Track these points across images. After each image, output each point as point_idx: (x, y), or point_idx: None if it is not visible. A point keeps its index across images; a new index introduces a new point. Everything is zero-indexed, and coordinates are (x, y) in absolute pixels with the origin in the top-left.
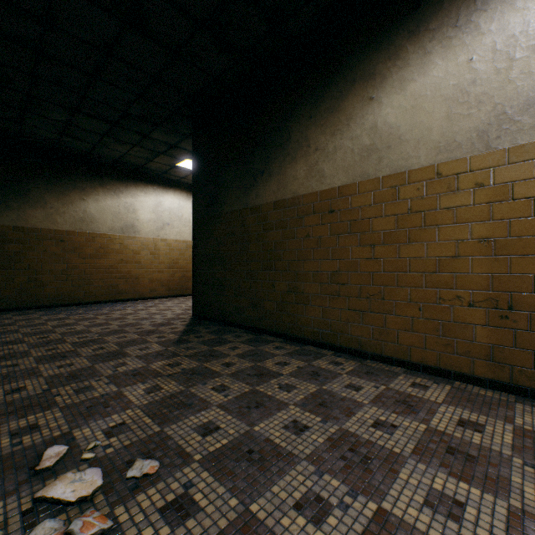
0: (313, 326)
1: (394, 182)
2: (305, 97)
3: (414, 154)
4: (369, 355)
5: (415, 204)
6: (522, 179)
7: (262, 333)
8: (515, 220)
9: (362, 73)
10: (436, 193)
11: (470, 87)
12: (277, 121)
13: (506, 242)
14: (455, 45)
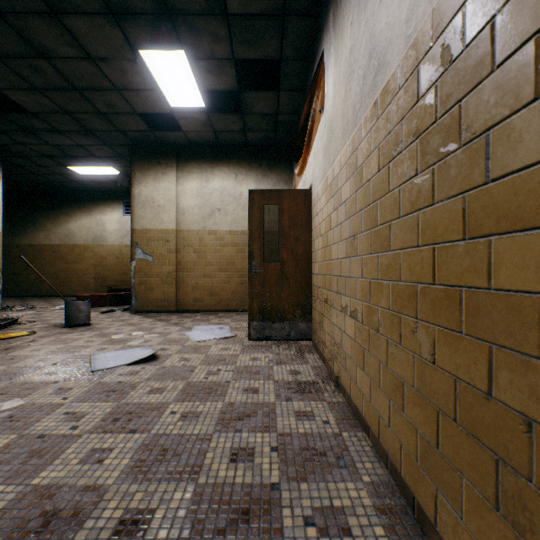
0: (48, 290)
1: (75, 247)
2: (44, 210)
3: (80, 240)
4: (67, 296)
5: (80, 253)
6: (100, 251)
7: (23, 297)
8: (99, 260)
9: (65, 212)
10: (85, 251)
11: (91, 228)
12: (31, 213)
13: (98, 265)
14: (89, 217)
